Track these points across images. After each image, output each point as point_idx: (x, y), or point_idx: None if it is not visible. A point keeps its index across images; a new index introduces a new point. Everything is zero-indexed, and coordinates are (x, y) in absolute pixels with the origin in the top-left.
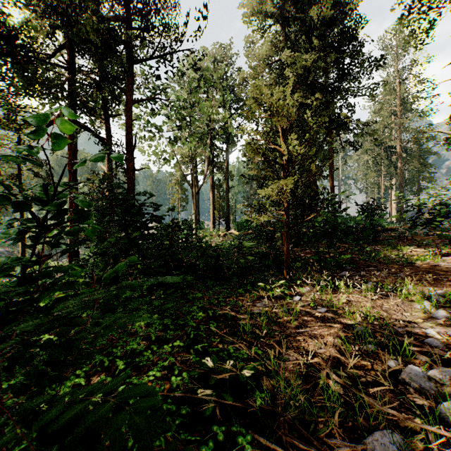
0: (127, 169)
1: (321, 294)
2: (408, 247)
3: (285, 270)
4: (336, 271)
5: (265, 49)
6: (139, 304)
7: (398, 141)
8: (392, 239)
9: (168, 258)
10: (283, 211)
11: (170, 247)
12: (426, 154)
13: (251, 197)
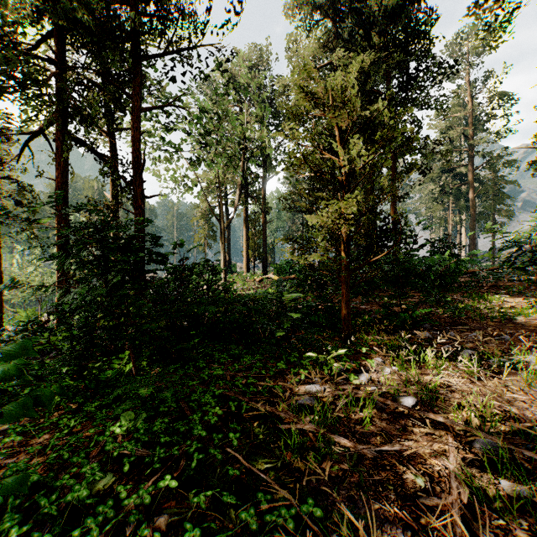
0: (134, 196)
1: (400, 369)
2: (498, 297)
3: (344, 332)
4: (411, 331)
5: (311, 49)
6: (121, 391)
7: (469, 168)
8: (473, 286)
9: (176, 315)
10: (341, 248)
11: (180, 299)
12: (503, 183)
13: (293, 234)
